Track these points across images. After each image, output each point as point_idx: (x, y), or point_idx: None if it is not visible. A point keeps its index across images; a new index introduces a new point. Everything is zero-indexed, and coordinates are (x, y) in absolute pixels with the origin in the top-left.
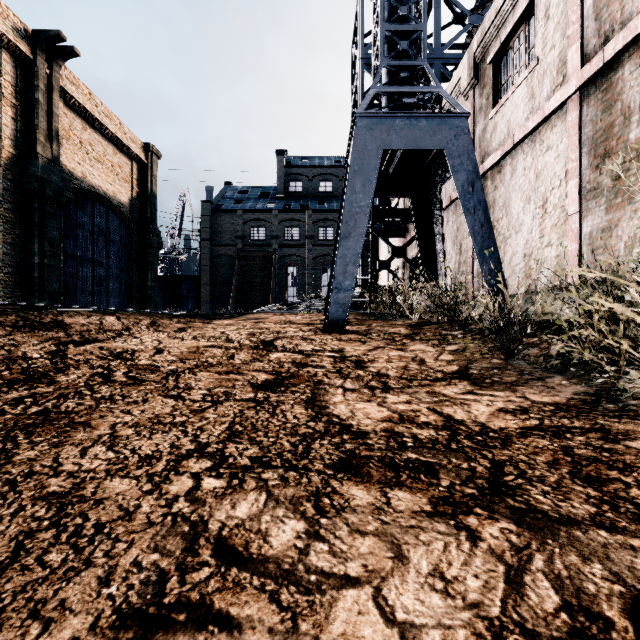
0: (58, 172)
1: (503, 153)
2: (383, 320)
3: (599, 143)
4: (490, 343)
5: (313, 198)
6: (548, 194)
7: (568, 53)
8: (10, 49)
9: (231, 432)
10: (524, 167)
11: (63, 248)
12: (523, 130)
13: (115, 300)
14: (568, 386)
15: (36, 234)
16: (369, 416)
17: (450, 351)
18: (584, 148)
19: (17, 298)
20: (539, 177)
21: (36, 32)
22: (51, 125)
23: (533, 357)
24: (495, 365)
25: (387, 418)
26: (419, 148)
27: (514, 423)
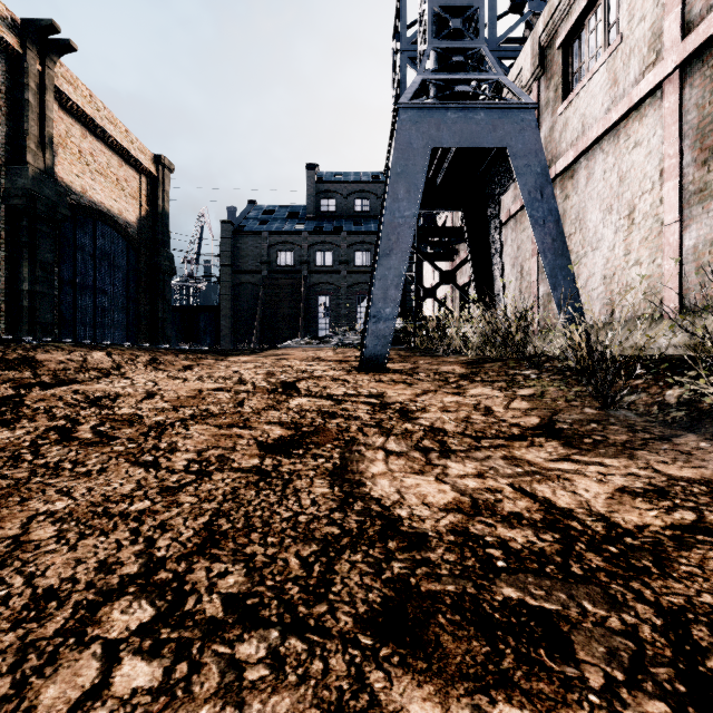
0: (52, 185)
1: (577, 154)
2: (431, 356)
3: (707, 132)
4: (576, 386)
5: (348, 218)
6: (636, 201)
7: (664, 23)
8: None
9: (209, 534)
10: (604, 169)
11: (59, 273)
12: (603, 124)
13: (121, 334)
14: (712, 452)
15: (25, 256)
16: (426, 501)
17: (524, 397)
18: (686, 140)
19: (3, 331)
20: (624, 180)
21: (25, 22)
22: (44, 130)
23: (642, 406)
24: (591, 417)
25: (453, 505)
26: (476, 146)
27: (655, 517)
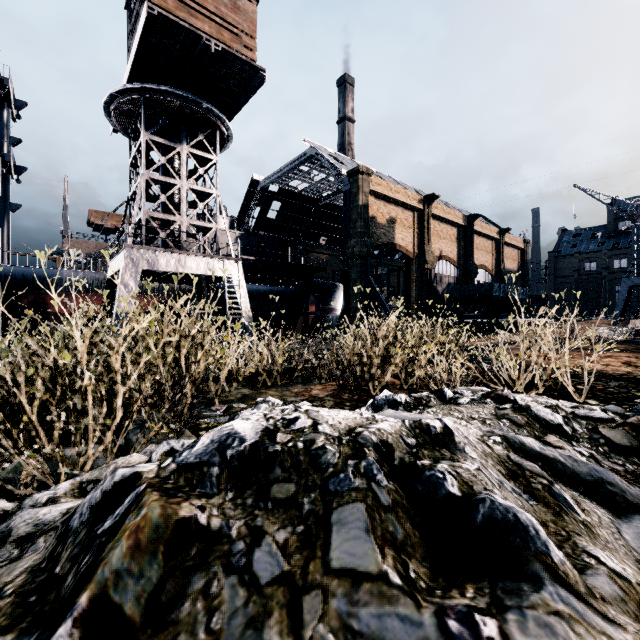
0: (505, 272)
1: None
2: None
3: None
4: None
5: None
6: None
7: None
8: (495, 239)
9: None
10: None
11: None
12: None
13: None
14: None
15: None
16: None
17: None
18: None
19: None
20: None
21: (500, 230)
22: (502, 257)
23: None
24: None
25: None
26: None
27: None
